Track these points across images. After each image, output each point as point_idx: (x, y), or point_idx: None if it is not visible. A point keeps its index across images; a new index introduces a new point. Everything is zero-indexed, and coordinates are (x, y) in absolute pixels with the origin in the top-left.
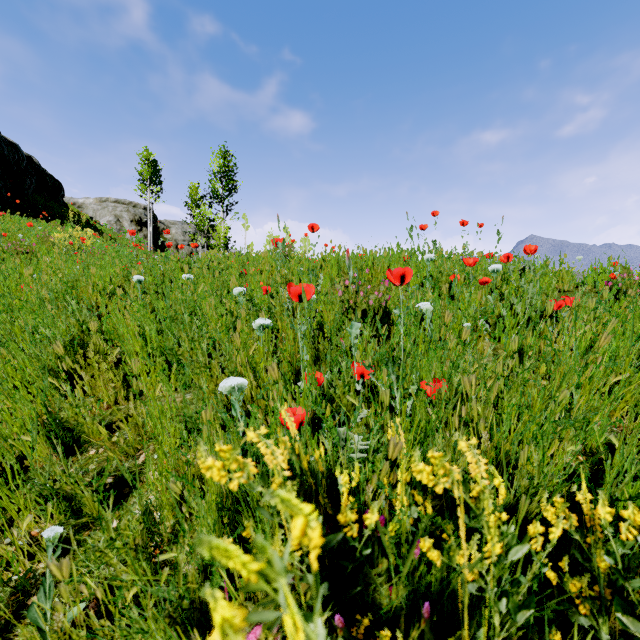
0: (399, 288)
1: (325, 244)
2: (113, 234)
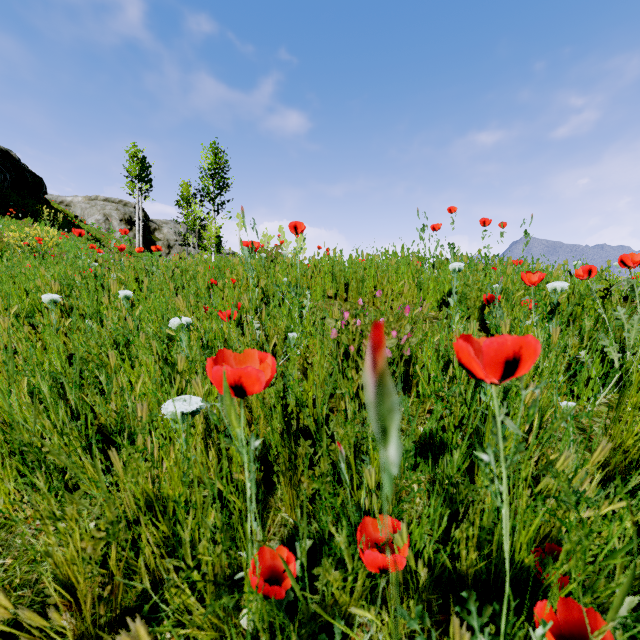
0: (495, 391)
1: (318, 246)
2: (98, 233)
